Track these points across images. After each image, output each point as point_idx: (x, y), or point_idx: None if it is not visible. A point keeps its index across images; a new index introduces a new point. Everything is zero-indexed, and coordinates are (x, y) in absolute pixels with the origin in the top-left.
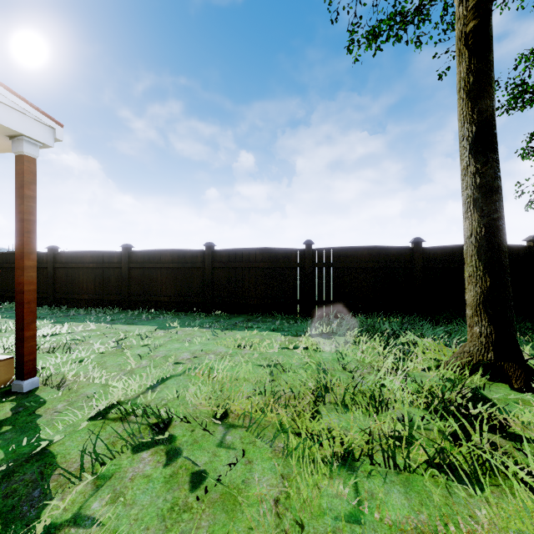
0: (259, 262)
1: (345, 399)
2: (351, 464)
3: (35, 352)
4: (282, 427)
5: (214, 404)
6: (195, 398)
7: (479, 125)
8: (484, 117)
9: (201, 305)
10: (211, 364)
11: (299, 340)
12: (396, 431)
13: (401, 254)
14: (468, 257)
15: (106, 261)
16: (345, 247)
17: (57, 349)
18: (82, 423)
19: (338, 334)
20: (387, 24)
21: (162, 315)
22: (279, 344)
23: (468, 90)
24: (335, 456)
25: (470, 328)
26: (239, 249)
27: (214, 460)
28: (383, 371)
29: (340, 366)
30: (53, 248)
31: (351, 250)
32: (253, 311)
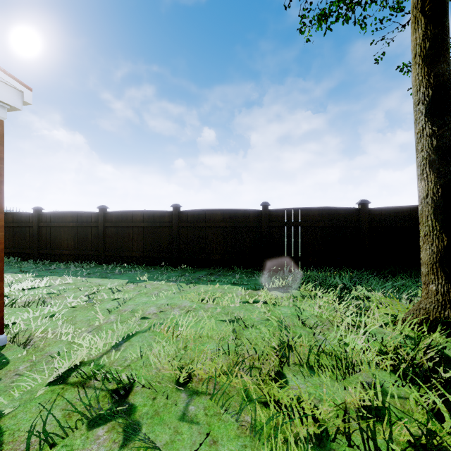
0: (220, 221)
1: (309, 359)
2: (326, 445)
3: (2, 310)
4: (248, 398)
5: (178, 366)
6: (159, 358)
7: (435, 89)
8: (441, 81)
9: (168, 260)
10: (176, 319)
11: (258, 293)
12: (368, 400)
13: (349, 215)
14: (424, 217)
15: (84, 221)
16: (298, 208)
17: (32, 303)
18: (40, 389)
19: (293, 287)
20: (337, 5)
21: (133, 269)
22: (240, 298)
23: (424, 55)
24: (309, 436)
25: (425, 285)
26: (202, 209)
27: (176, 440)
28: (343, 328)
29: (299, 322)
30: (38, 209)
31: (303, 211)
32: (215, 265)
